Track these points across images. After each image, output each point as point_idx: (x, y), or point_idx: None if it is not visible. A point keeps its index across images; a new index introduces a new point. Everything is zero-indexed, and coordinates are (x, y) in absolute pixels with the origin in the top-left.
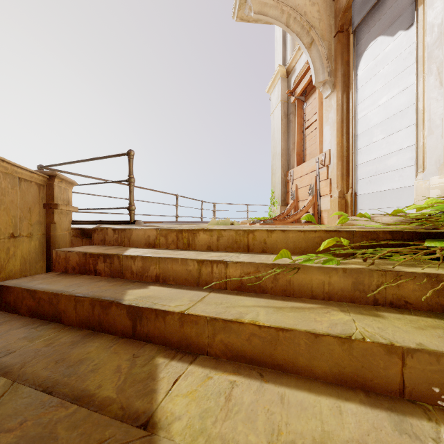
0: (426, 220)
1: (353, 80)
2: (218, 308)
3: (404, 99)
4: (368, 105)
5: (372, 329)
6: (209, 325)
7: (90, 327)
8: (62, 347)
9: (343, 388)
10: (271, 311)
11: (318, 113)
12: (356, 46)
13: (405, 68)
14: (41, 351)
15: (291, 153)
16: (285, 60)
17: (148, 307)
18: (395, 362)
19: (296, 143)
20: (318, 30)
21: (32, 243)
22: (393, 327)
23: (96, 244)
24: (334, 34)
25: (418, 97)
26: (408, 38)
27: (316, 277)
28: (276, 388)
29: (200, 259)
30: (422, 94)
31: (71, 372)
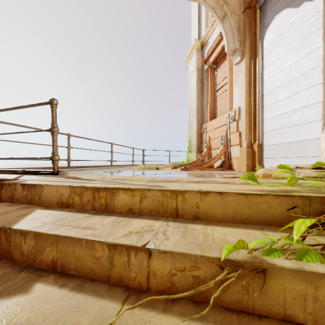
0: None
1: (260, 48)
2: None
3: (310, 62)
4: (274, 68)
5: None
6: None
7: None
8: None
9: None
10: None
11: (228, 77)
12: (262, 19)
13: (310, 34)
14: None
15: (205, 111)
16: (200, 36)
17: None
18: None
19: (209, 103)
20: (230, 5)
21: None
22: None
23: (4, 201)
24: (243, 10)
25: None
26: (313, 7)
27: (291, 285)
28: None
29: (111, 242)
30: None
31: None
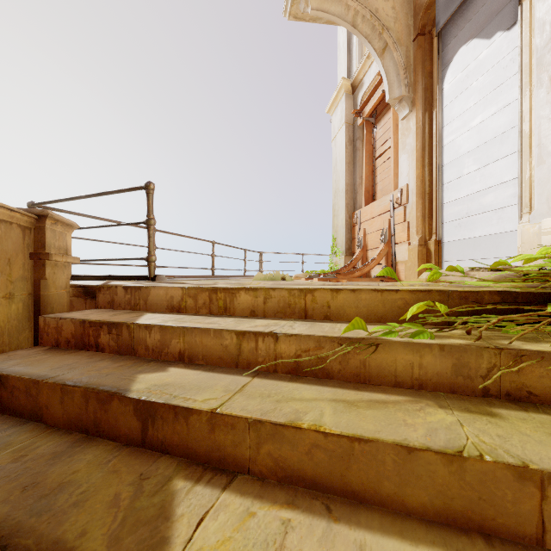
0: (544, 276)
1: (437, 95)
2: (264, 403)
3: (505, 119)
4: (457, 127)
5: (490, 438)
6: (252, 430)
7: (83, 430)
8: (37, 462)
9: (450, 530)
10: (341, 409)
11: (392, 138)
12: (441, 52)
13: (506, 79)
14: (4, 470)
15: (358, 189)
16: (350, 72)
17: (163, 403)
18: (531, 493)
19: (364, 177)
20: (393, 32)
21: (13, 306)
22: (519, 434)
23: (102, 307)
24: (413, 37)
25: (523, 116)
26: (509, 41)
27: (401, 356)
28: (351, 531)
29: (239, 330)
30: (529, 112)
31: (44, 507)
